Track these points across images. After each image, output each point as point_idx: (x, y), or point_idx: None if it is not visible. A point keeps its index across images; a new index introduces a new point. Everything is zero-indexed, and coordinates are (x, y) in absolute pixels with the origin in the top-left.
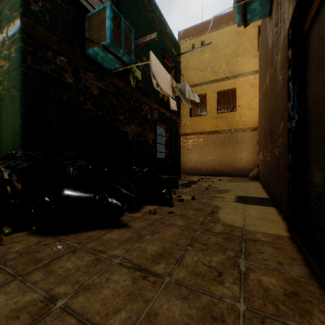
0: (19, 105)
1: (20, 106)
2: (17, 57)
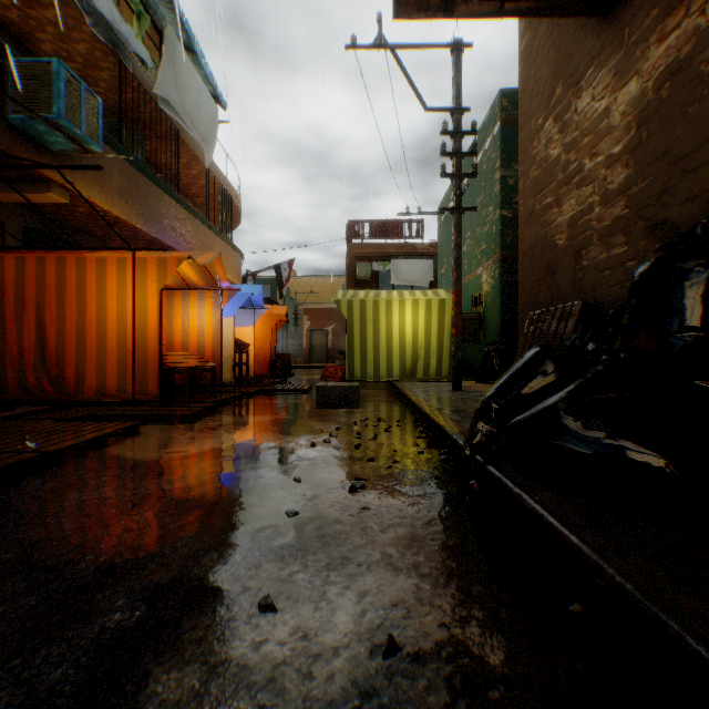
0: (499, 309)
1: (499, 310)
2: (498, 278)
